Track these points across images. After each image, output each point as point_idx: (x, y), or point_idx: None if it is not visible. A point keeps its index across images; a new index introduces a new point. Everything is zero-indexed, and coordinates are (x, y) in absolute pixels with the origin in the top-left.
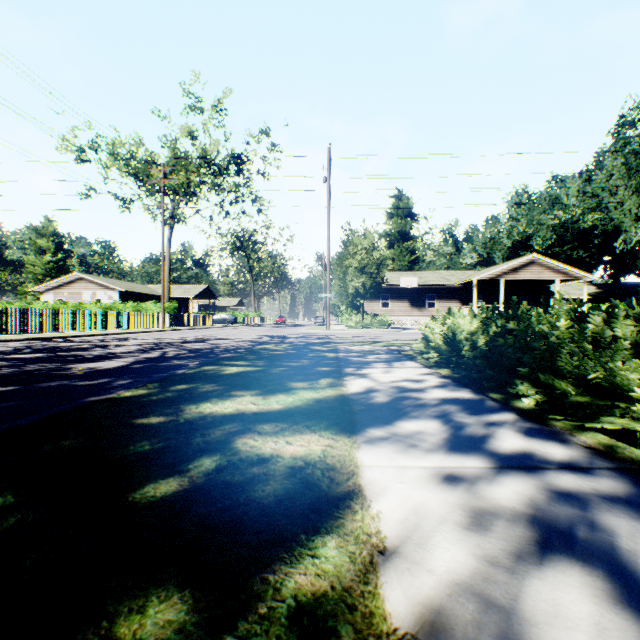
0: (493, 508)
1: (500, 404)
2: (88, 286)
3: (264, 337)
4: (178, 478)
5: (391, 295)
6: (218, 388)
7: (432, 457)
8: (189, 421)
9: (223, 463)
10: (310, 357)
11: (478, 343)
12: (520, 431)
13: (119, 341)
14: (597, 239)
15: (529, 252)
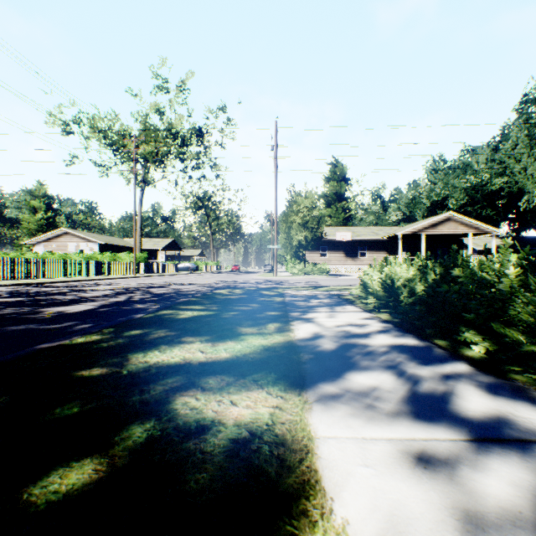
0: (494, 515)
1: (448, 352)
2: (73, 239)
3: (220, 283)
4: (96, 459)
5: (329, 247)
6: (170, 334)
7: (395, 424)
8: (131, 373)
9: (155, 434)
10: (259, 301)
11: (416, 289)
12: (481, 386)
13: (94, 286)
14: (503, 199)
15: (445, 210)
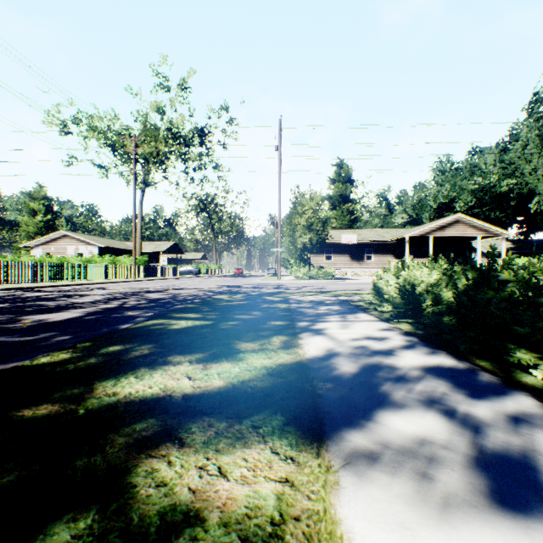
0: None
1: (499, 378)
2: (72, 242)
3: (222, 287)
4: None
5: (334, 250)
6: (155, 350)
7: (475, 520)
8: (89, 413)
9: None
10: (262, 308)
11: (442, 296)
12: None
13: (89, 291)
14: (513, 201)
15: (452, 213)
